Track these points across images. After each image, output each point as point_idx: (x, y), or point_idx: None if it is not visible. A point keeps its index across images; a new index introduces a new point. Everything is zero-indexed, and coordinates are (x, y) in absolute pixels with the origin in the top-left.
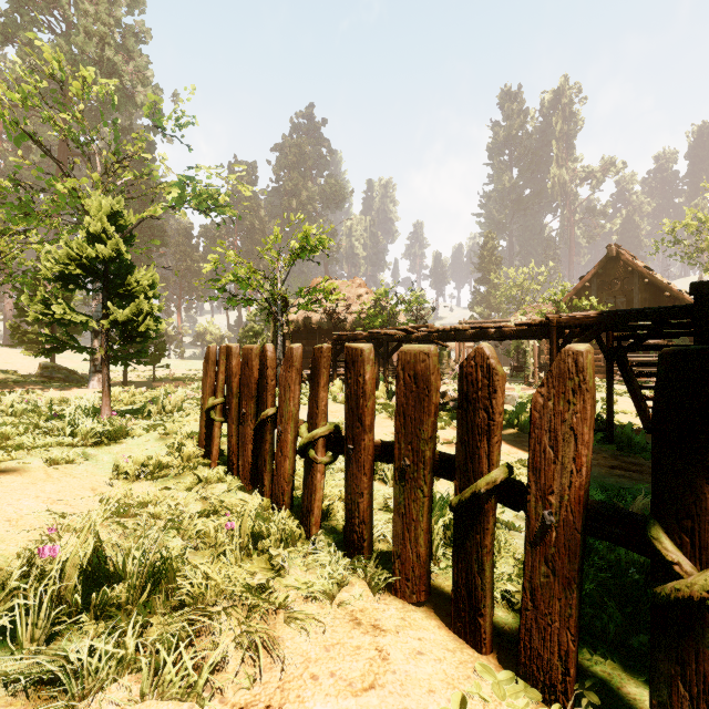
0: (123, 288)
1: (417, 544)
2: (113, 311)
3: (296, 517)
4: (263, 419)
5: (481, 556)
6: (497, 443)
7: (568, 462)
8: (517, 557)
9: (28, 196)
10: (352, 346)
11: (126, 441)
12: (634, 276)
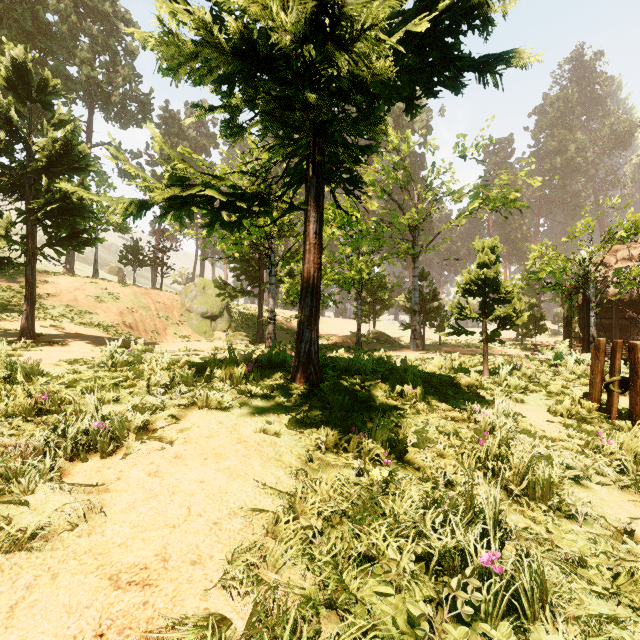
0: (499, 295)
1: None
2: (495, 310)
3: None
4: None
5: None
6: None
7: None
8: None
9: (379, 229)
10: None
11: (529, 394)
12: None
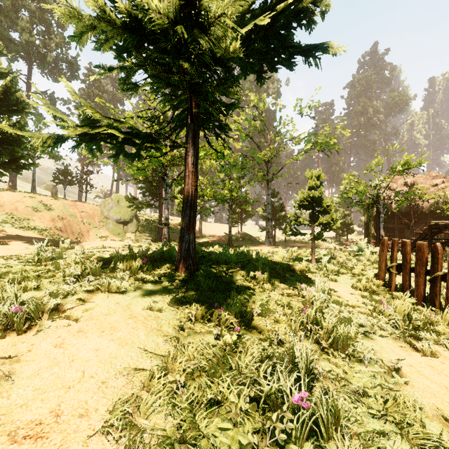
0: (322, 208)
1: None
2: (319, 219)
3: None
4: (435, 276)
5: None
6: None
7: None
8: None
9: (244, 161)
10: None
11: (341, 275)
12: None
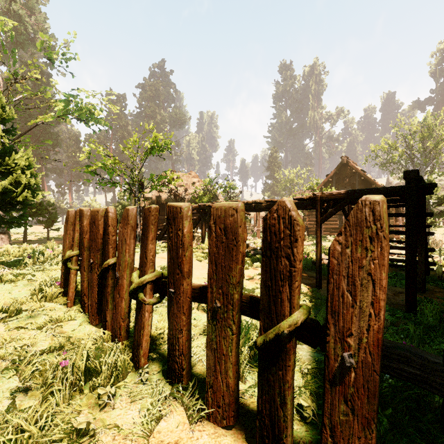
0: (3, 166)
1: (226, 376)
2: None
3: (130, 347)
4: (105, 267)
5: (283, 391)
6: (298, 288)
7: (367, 306)
8: (304, 370)
9: None
10: (173, 204)
11: None
12: (356, 175)
